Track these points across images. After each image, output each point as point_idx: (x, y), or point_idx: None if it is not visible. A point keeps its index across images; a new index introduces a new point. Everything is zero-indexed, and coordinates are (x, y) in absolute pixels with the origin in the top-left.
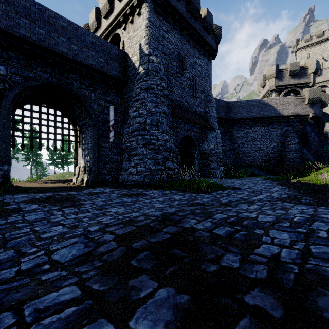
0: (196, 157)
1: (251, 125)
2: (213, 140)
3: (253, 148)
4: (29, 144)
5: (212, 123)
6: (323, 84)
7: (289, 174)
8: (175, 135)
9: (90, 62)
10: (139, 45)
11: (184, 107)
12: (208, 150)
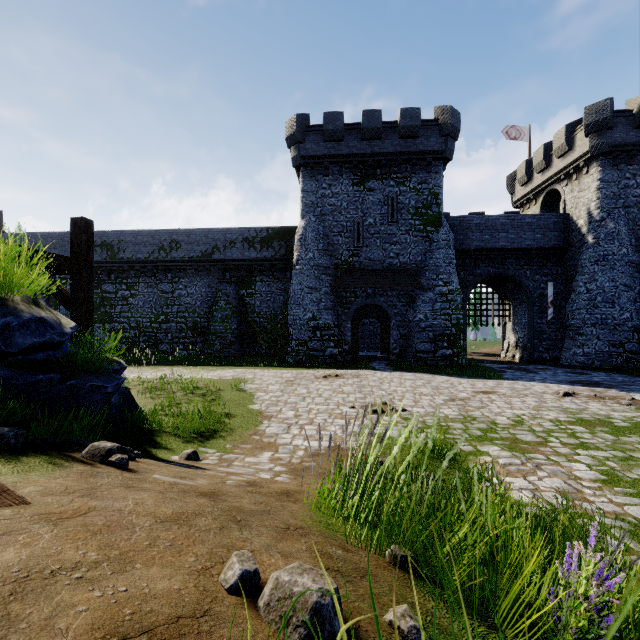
0: None
1: None
2: None
3: None
4: None
5: None
6: None
7: None
8: None
9: (526, 244)
10: (587, 209)
11: None
12: None
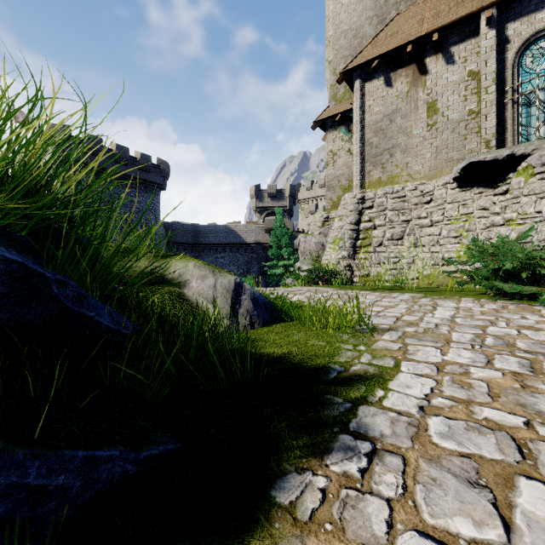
0: None
1: (221, 250)
2: None
3: None
4: None
5: None
6: None
7: None
8: None
9: None
10: None
11: None
12: None
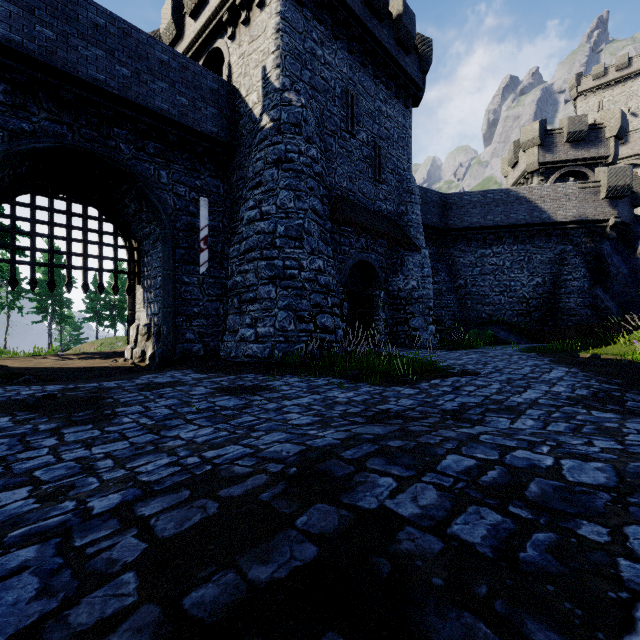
0: (381, 304)
1: (491, 240)
2: (416, 271)
3: (494, 287)
4: (44, 279)
5: (412, 235)
6: (630, 161)
7: (569, 339)
8: (338, 259)
9: (157, 105)
10: (262, 70)
11: (356, 202)
12: (405, 292)
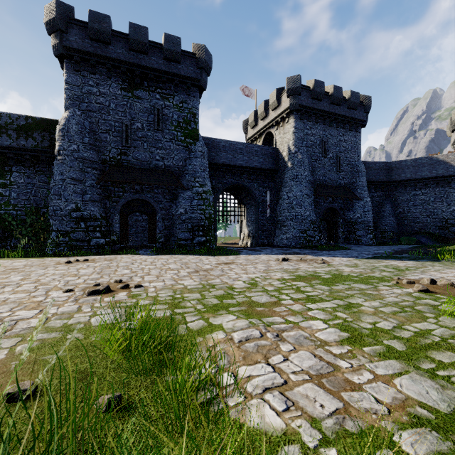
0: (340, 225)
1: (420, 186)
2: (359, 209)
3: (423, 213)
4: None
5: (359, 192)
6: None
7: None
8: (318, 208)
9: (254, 165)
10: (288, 145)
11: (327, 184)
12: (354, 219)
